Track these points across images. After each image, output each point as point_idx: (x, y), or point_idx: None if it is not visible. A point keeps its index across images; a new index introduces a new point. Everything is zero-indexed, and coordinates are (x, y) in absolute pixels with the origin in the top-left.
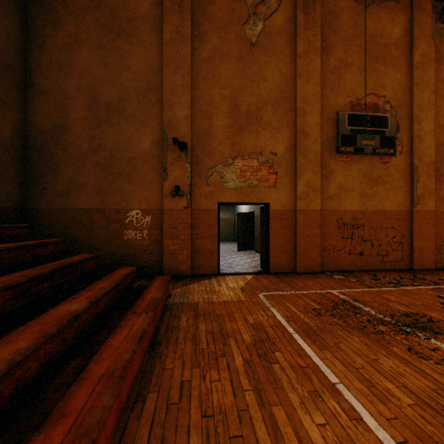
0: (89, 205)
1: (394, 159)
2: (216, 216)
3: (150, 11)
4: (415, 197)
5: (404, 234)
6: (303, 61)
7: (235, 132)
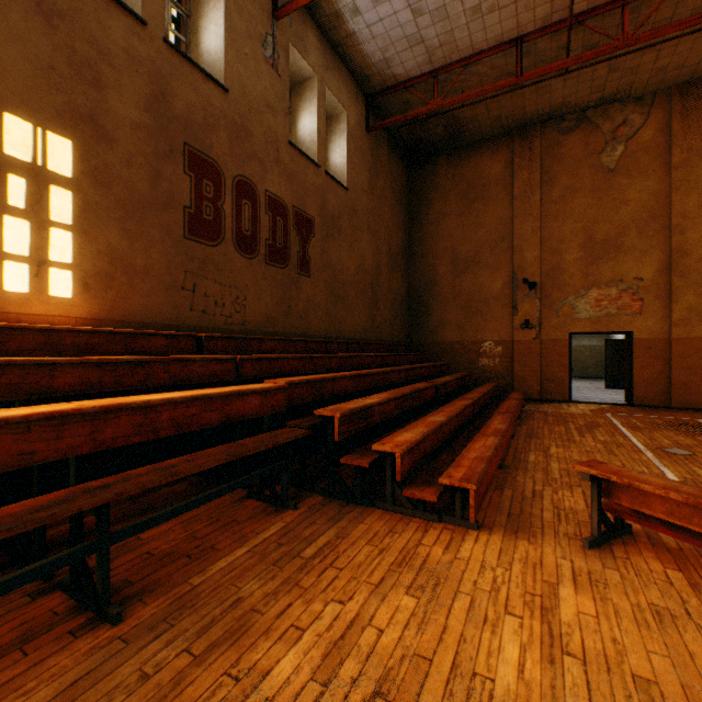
0: (451, 338)
1: None
2: (567, 346)
3: (500, 173)
4: None
5: None
6: (680, 172)
7: (588, 263)
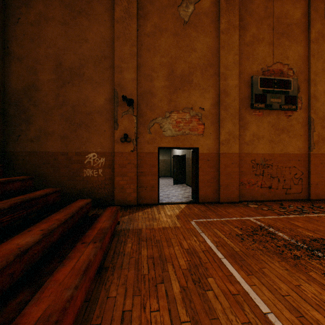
0: (55, 149)
1: (295, 113)
2: (157, 158)
3: None
4: (312, 143)
5: (303, 172)
6: (225, 36)
7: (171, 91)
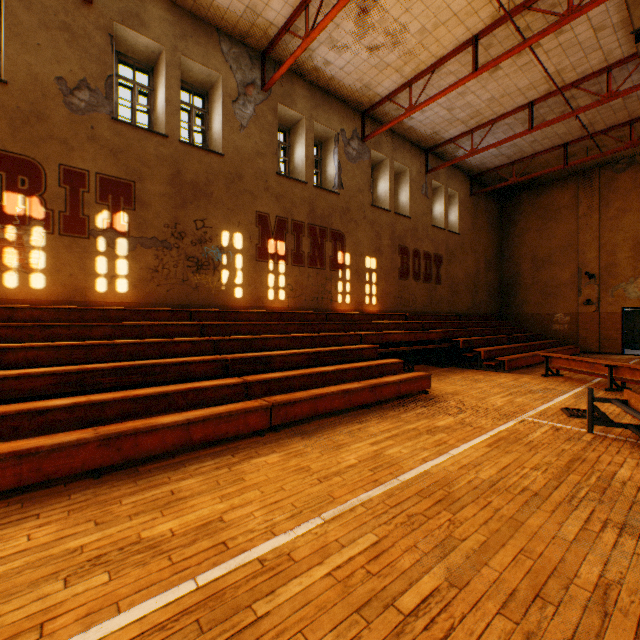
0: (531, 312)
1: None
2: (619, 316)
3: (568, 201)
4: None
5: None
6: None
7: (636, 260)
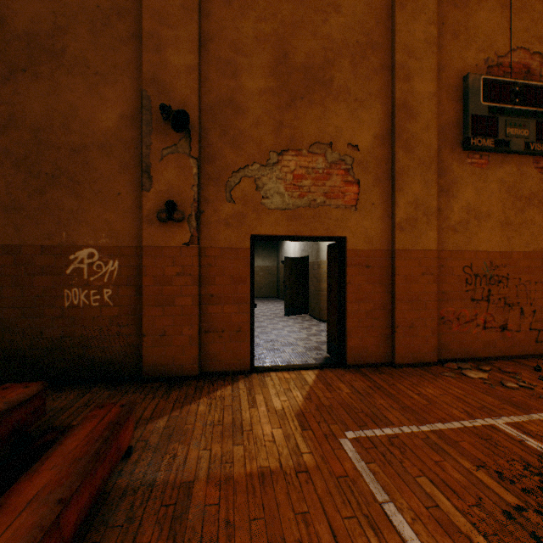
0: None
1: None
2: (248, 261)
3: None
4: None
5: None
6: None
7: (283, 103)
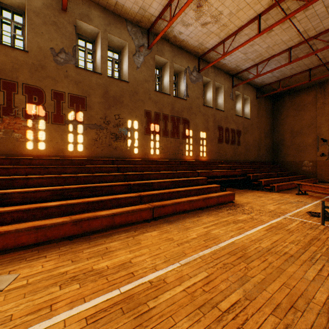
0: (290, 160)
1: None
2: None
3: (311, 100)
4: None
5: None
6: None
7: None
